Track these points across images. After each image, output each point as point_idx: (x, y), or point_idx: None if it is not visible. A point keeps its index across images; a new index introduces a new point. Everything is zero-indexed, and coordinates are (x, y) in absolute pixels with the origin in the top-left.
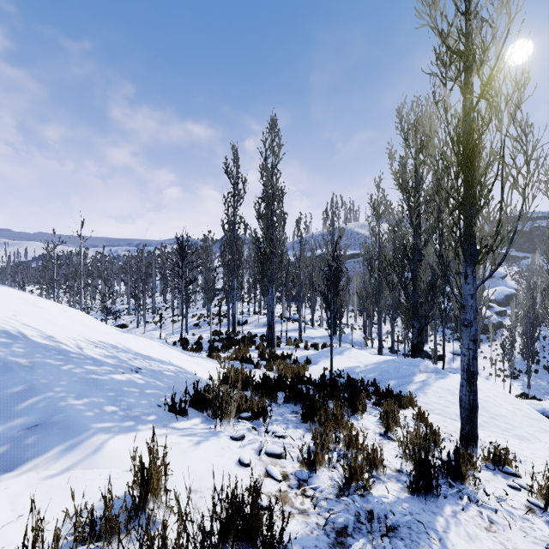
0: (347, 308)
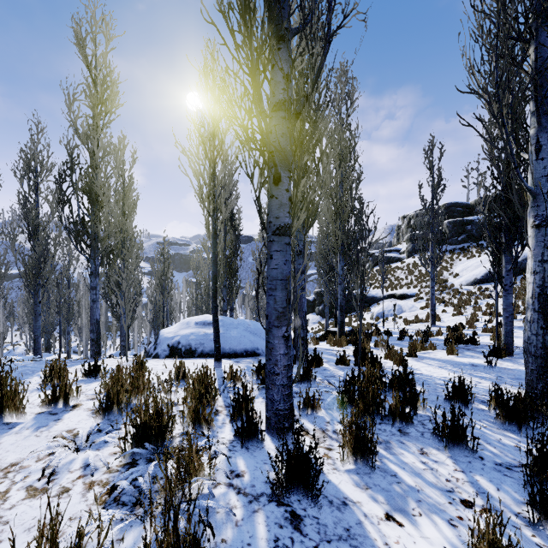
0: (12, 329)
